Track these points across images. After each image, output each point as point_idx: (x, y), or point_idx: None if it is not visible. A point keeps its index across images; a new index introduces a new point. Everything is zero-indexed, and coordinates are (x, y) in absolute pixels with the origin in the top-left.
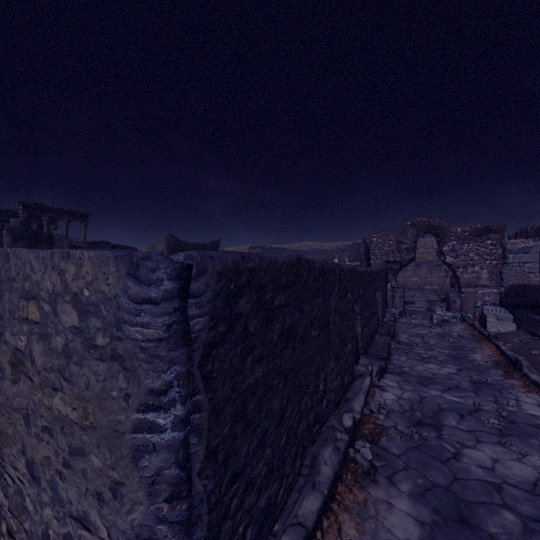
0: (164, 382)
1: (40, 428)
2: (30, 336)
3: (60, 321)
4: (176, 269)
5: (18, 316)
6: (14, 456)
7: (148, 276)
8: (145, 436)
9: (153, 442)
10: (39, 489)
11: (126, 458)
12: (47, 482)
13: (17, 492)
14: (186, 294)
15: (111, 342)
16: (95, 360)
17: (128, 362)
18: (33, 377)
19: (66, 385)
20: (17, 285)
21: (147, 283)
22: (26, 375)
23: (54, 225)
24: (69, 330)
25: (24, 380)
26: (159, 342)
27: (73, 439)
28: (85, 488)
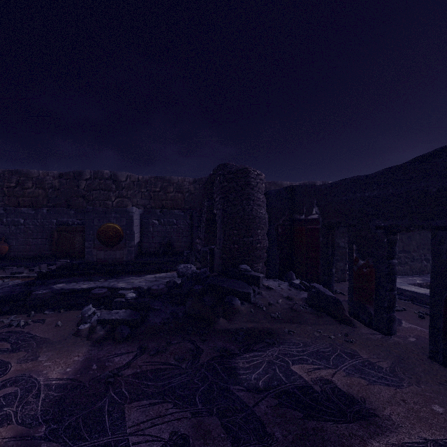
0: None
1: None
2: None
3: None
4: None
5: None
6: None
7: None
8: None
9: None
10: None
11: None
12: None
13: None
14: None
15: None
16: None
17: None
18: None
19: None
20: None
21: None
22: None
23: None
24: None
25: None
26: None
27: None
28: None
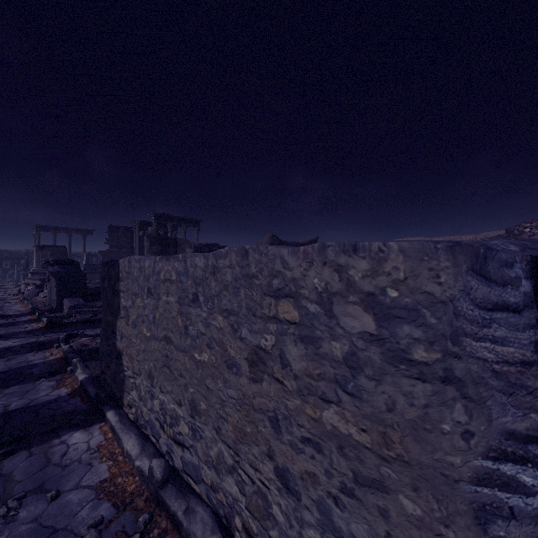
0: (534, 425)
1: (298, 438)
2: (281, 336)
3: (339, 324)
4: (528, 263)
5: (260, 314)
6: (255, 456)
7: (502, 272)
8: (495, 493)
9: (510, 505)
10: (297, 504)
11: (465, 516)
12: (312, 501)
13: (257, 493)
14: (537, 298)
15: (444, 360)
16: (408, 378)
17: (471, 388)
18: (283, 380)
19: (347, 399)
20: (259, 282)
21: (499, 283)
22: (271, 376)
23: (175, 231)
24: (358, 336)
25: (268, 380)
26: (525, 366)
27: (363, 466)
28: (385, 531)
